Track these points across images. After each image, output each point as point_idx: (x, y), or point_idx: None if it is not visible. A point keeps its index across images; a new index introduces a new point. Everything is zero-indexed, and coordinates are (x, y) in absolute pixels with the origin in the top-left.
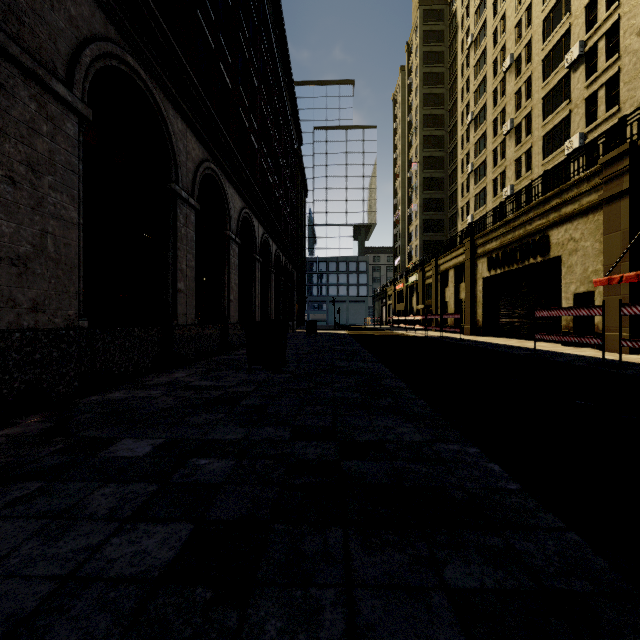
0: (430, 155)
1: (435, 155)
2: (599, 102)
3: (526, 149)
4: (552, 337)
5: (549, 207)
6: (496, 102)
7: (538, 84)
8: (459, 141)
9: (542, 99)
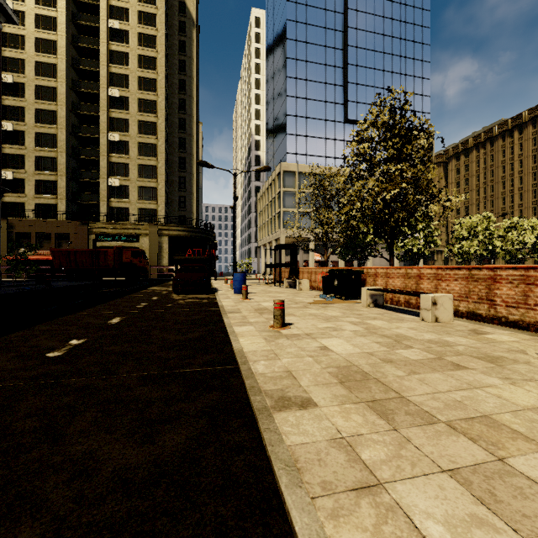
0: None
1: None
2: None
3: None
4: None
5: None
6: None
7: None
8: None
9: None
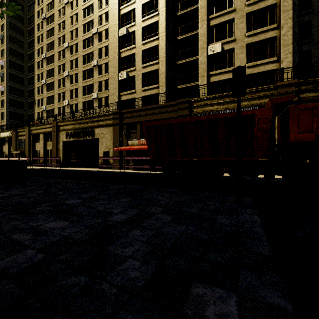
0: (15, 61)
1: (18, 63)
2: (103, 85)
3: (76, 88)
4: (105, 166)
5: (95, 120)
6: (60, 58)
7: (81, 64)
8: (36, 63)
9: (82, 71)
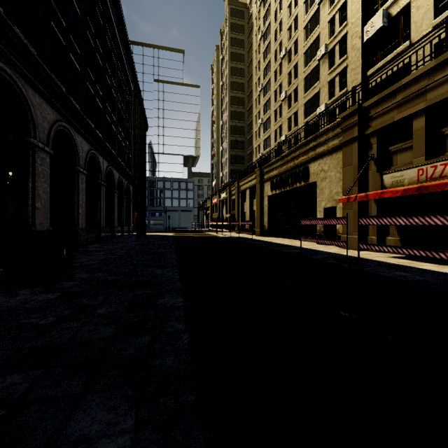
0: (235, 110)
1: (239, 110)
2: (336, 85)
3: (294, 111)
4: (312, 240)
5: (309, 147)
6: (276, 79)
7: (301, 69)
8: (254, 103)
9: (304, 79)
